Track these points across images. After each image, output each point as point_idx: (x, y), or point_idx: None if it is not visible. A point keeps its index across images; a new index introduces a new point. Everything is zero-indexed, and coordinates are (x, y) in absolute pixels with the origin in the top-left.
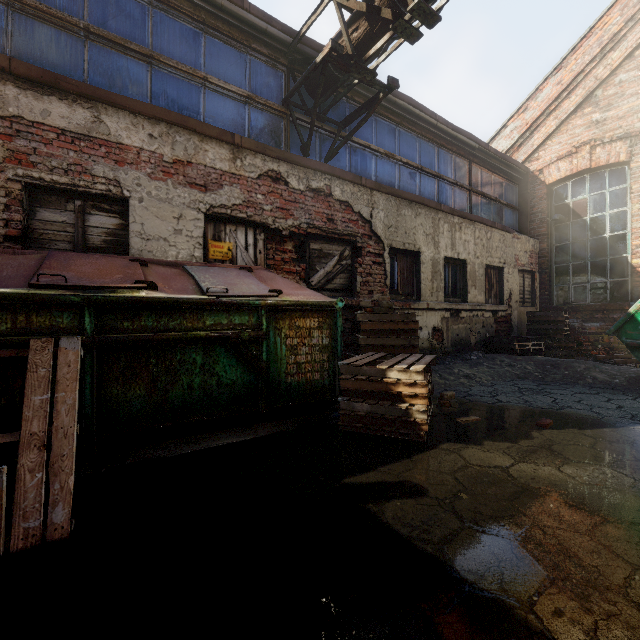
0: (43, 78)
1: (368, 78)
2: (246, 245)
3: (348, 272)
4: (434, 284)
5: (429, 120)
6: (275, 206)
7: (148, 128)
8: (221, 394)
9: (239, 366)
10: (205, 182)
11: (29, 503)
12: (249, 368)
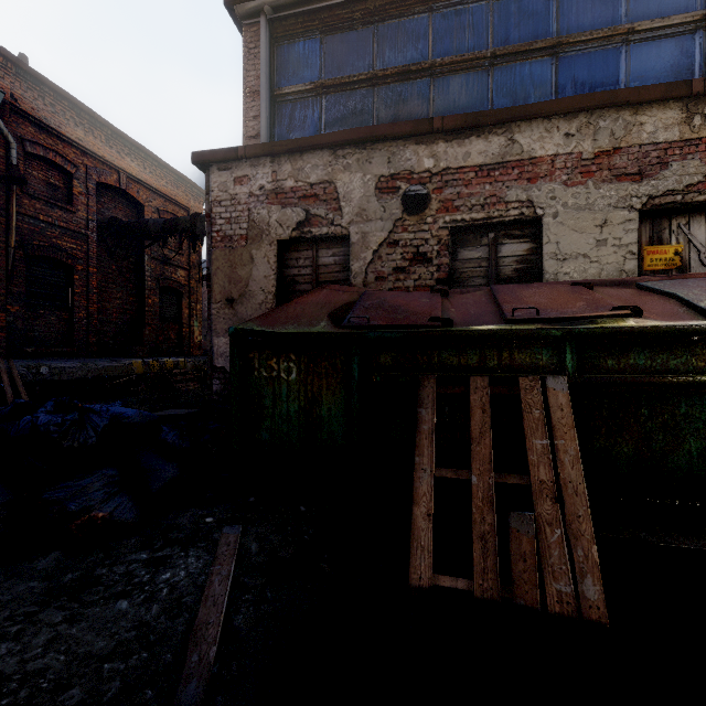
0: (466, 122)
1: None
2: (705, 242)
3: None
4: None
5: None
6: None
7: (563, 127)
8: None
9: None
10: (639, 168)
11: (554, 561)
12: None
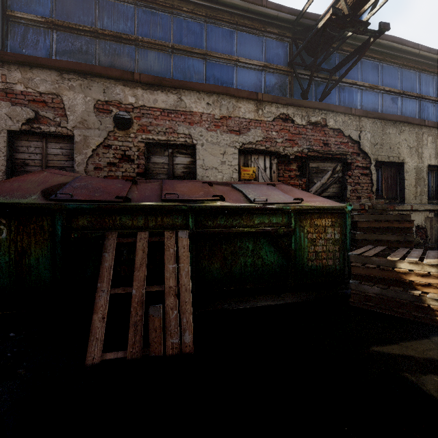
0: (154, 81)
1: (361, 29)
2: (264, 168)
3: (339, 183)
4: (417, 189)
5: (411, 51)
6: (284, 139)
7: (206, 99)
8: (264, 271)
9: (275, 252)
10: (239, 128)
11: (172, 328)
12: (282, 254)
